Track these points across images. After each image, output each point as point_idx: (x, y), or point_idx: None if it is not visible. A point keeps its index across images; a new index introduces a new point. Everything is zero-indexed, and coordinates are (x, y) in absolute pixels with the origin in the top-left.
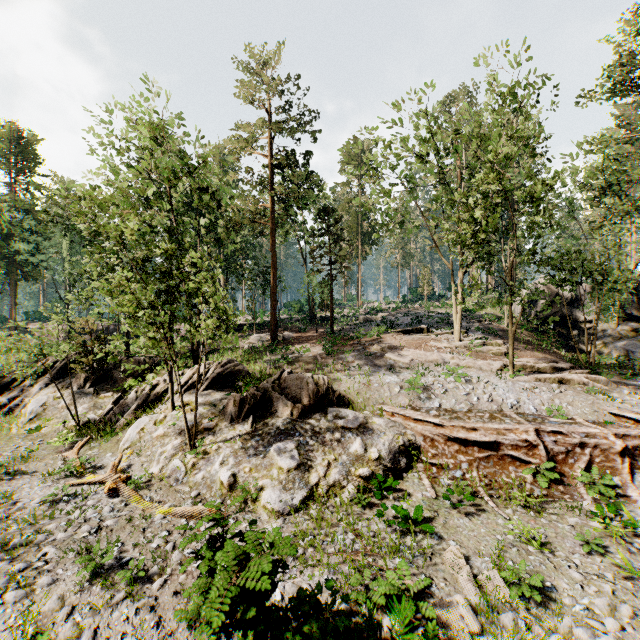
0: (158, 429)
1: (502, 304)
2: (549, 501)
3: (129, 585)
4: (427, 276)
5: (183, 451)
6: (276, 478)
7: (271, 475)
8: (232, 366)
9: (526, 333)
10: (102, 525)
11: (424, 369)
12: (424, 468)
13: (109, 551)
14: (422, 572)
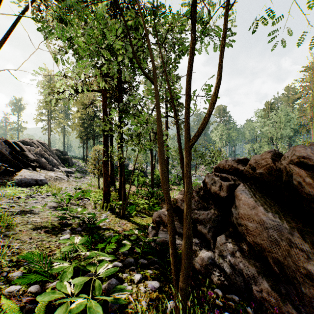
0: None
1: None
2: None
3: None
4: None
5: None
6: None
7: None
8: None
9: None
10: None
11: None
12: None
13: None
14: None
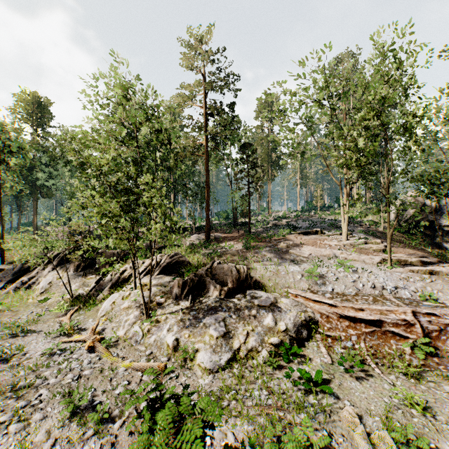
0: (124, 303)
1: (382, 212)
2: (426, 370)
3: (97, 424)
4: (320, 192)
5: (141, 320)
6: (208, 343)
7: (204, 340)
8: (177, 258)
9: (398, 234)
10: (82, 374)
11: (319, 261)
12: (321, 338)
13: (84, 395)
14: (323, 427)
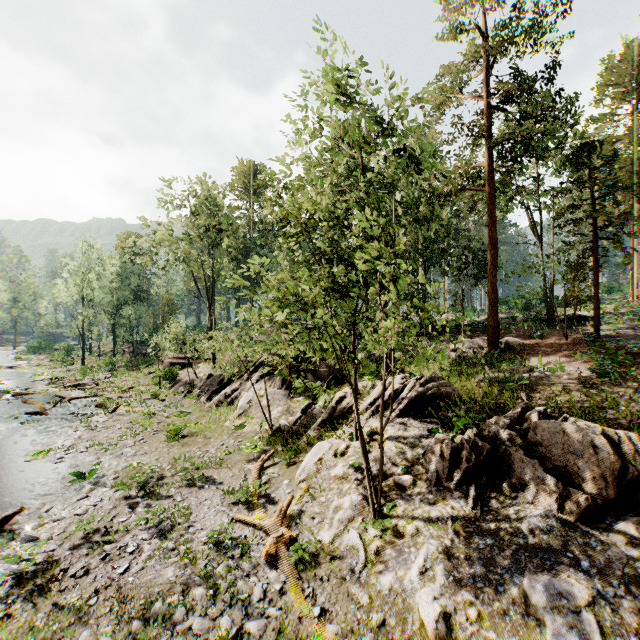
0: (337, 465)
1: None
2: None
3: None
4: None
5: (364, 516)
6: None
7: None
8: (435, 386)
9: None
10: (244, 625)
11: None
12: None
13: None
14: None
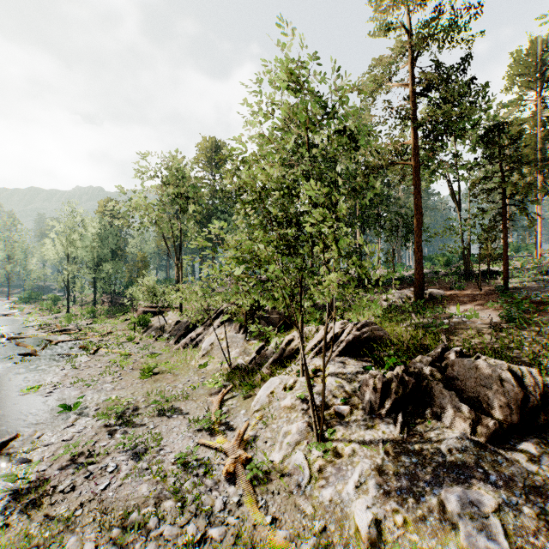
0: (286, 397)
1: None
2: None
3: None
4: None
5: (309, 440)
6: None
7: None
8: (370, 330)
9: None
10: (207, 531)
11: None
12: None
13: None
14: None
